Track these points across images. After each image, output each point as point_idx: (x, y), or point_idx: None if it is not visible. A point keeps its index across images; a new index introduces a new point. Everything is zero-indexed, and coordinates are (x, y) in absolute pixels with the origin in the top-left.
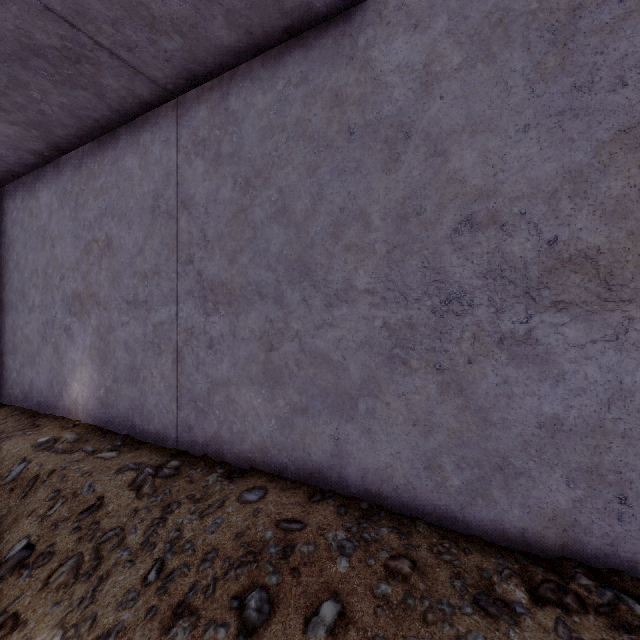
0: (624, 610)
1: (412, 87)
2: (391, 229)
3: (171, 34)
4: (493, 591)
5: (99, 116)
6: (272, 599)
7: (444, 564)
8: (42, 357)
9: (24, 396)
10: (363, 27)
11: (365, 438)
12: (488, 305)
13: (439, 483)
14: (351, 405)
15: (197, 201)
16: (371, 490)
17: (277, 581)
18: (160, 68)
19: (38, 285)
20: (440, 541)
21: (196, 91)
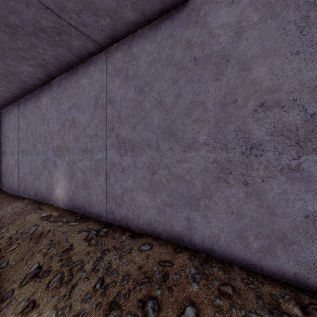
0: None
1: (230, 35)
2: (218, 110)
3: (105, 17)
4: (280, 307)
5: (69, 60)
6: (159, 303)
7: (250, 290)
8: (43, 176)
9: (35, 194)
10: (202, 5)
11: (204, 220)
12: (274, 150)
13: (245, 245)
14: (196, 202)
15: (116, 99)
16: (207, 247)
17: (161, 293)
18: (99, 34)
19: (41, 142)
20: (247, 277)
21: (115, 45)
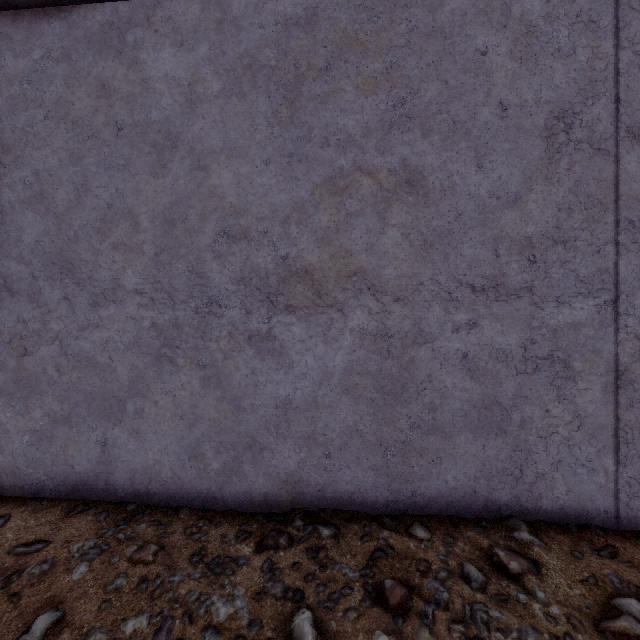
0: (316, 536)
1: (179, 100)
2: (159, 232)
3: None
4: (228, 552)
5: None
6: None
7: (192, 541)
8: None
9: None
10: (132, 25)
11: (134, 439)
12: (241, 307)
13: (202, 470)
14: (119, 408)
15: None
16: (140, 490)
17: None
18: None
19: None
20: (196, 522)
21: None
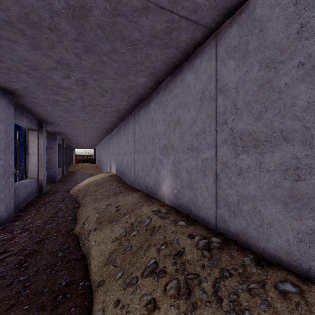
0: None
1: None
2: None
3: None
4: None
5: (175, 60)
6: None
7: None
8: (151, 173)
9: (145, 188)
10: None
11: None
12: None
13: None
14: None
15: (229, 86)
16: None
17: None
18: (210, 15)
19: (150, 143)
20: None
21: (229, 20)
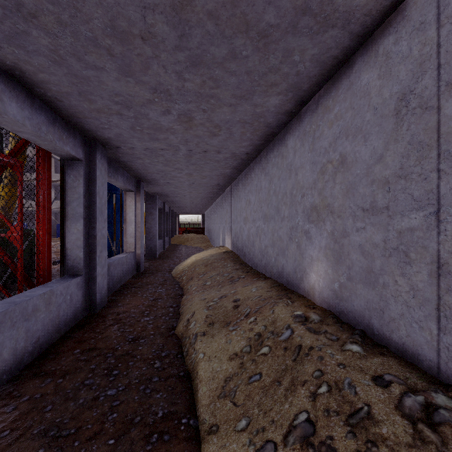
0: None
1: None
2: None
3: None
4: None
5: (338, 52)
6: None
7: None
8: (289, 251)
9: (278, 274)
10: None
11: None
12: None
13: None
14: None
15: None
16: None
17: None
18: None
19: (286, 203)
20: None
21: None
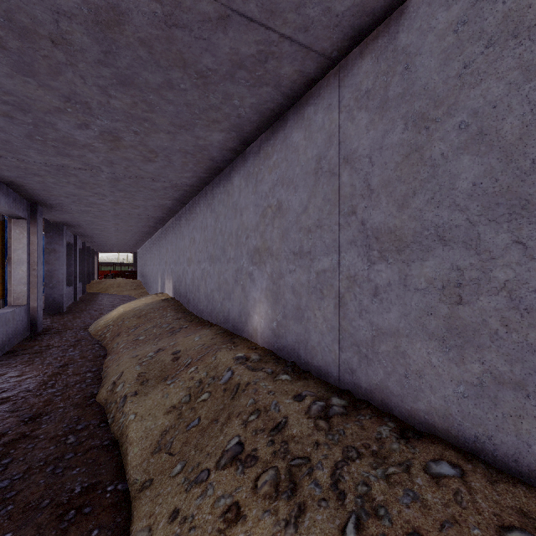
0: None
1: None
2: None
3: None
4: None
5: (274, 106)
6: None
7: None
8: (235, 294)
9: (224, 320)
10: None
11: None
12: None
13: None
14: None
15: (360, 153)
16: None
17: None
18: (329, 37)
19: (232, 243)
20: None
21: (359, 48)
